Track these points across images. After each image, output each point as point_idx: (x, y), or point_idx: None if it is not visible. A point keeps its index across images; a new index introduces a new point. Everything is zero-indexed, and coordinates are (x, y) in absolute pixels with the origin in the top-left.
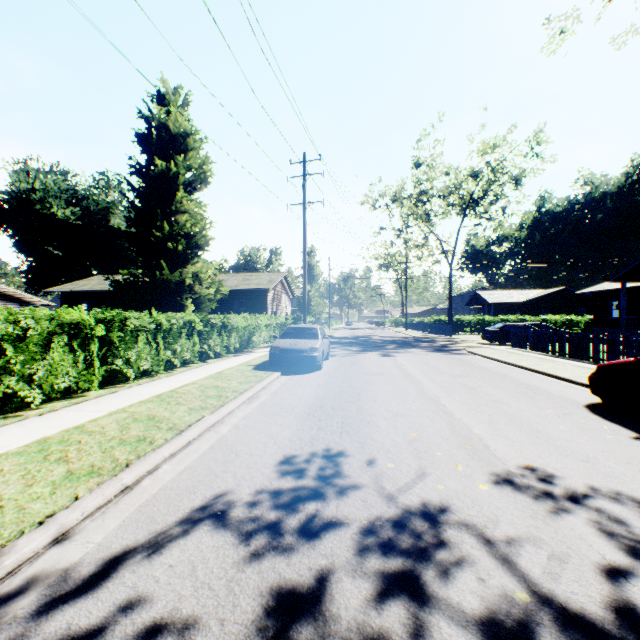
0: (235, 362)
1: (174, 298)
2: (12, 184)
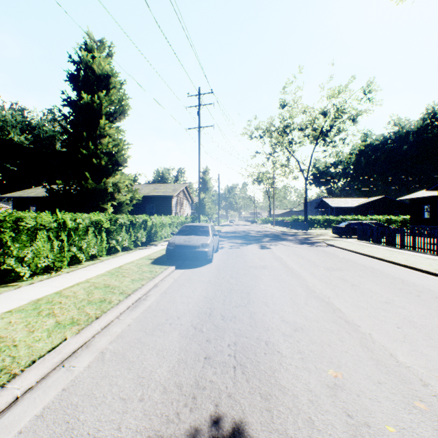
0: (138, 255)
1: (98, 202)
2: None
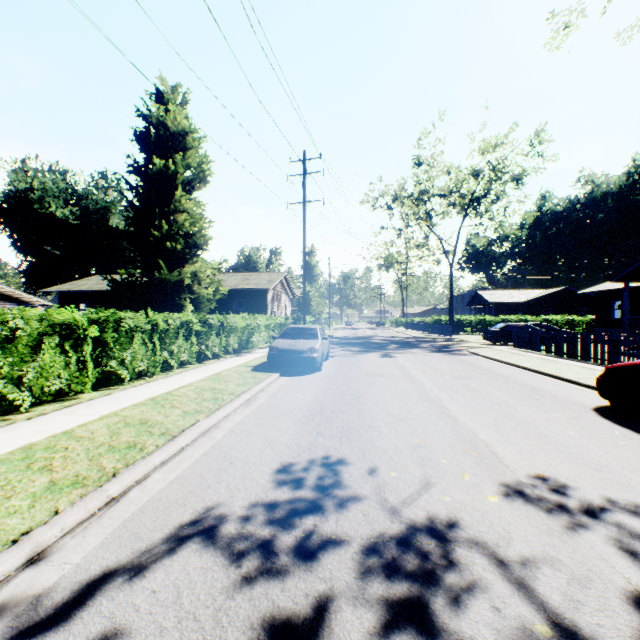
0: (233, 363)
1: (173, 298)
2: (10, 183)
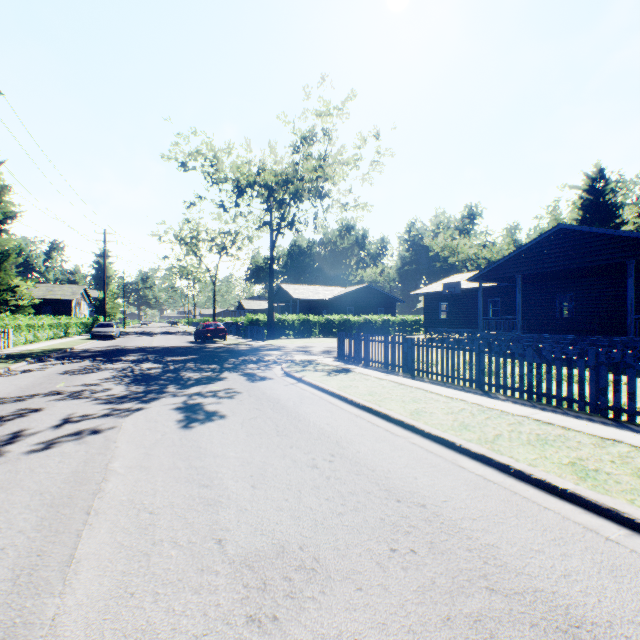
0: (70, 339)
1: None
2: None
